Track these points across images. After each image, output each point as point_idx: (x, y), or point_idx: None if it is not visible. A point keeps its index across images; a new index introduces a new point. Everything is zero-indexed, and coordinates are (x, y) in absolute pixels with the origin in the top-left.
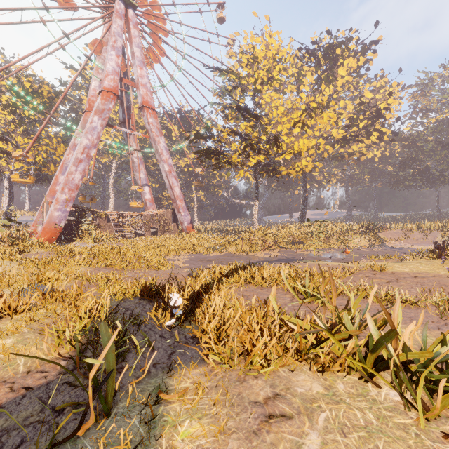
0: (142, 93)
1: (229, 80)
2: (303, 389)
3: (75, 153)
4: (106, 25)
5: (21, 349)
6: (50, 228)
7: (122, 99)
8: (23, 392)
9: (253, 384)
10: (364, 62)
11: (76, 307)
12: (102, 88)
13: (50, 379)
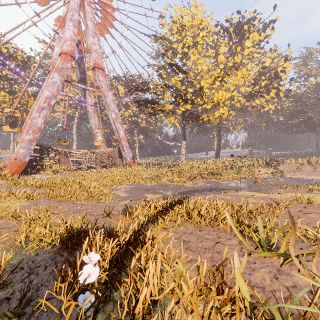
0: (94, 57)
1: (162, 45)
2: None
3: (38, 102)
4: (66, 4)
5: None
6: (16, 162)
7: (79, 63)
8: None
9: None
10: (264, 37)
11: None
12: (62, 51)
13: None
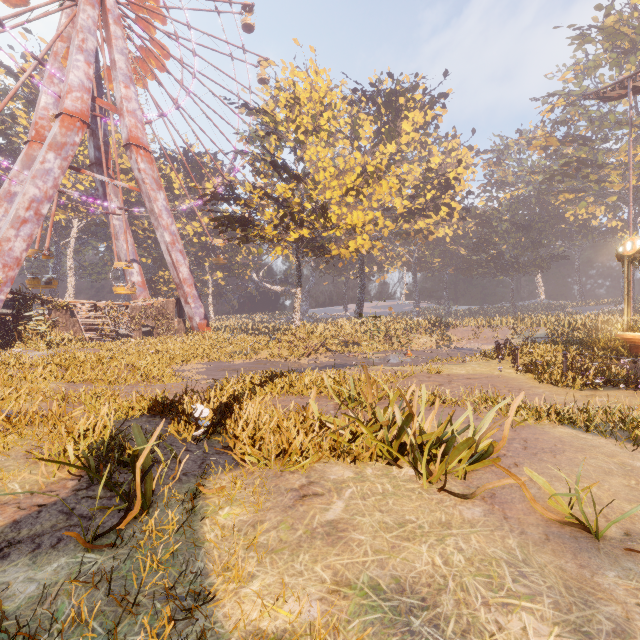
0: (128, 124)
1: (261, 123)
2: (336, 476)
3: (14, 208)
4: (66, 11)
5: (7, 476)
6: None
7: (94, 129)
8: (37, 509)
9: (290, 477)
10: (432, 117)
11: (66, 428)
12: (62, 109)
13: (65, 496)
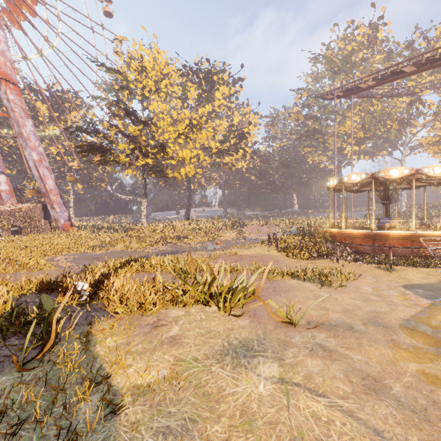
0: None
1: (116, 79)
2: (174, 315)
3: None
4: None
5: None
6: None
7: None
8: None
9: (146, 318)
10: (234, 91)
11: None
12: None
13: None
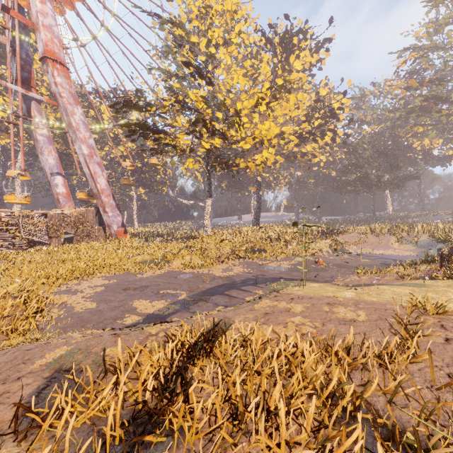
0: (43, 38)
1: (173, 34)
2: None
3: None
4: None
5: None
6: None
7: (15, 47)
8: None
9: None
10: (317, 60)
11: None
12: None
13: None
